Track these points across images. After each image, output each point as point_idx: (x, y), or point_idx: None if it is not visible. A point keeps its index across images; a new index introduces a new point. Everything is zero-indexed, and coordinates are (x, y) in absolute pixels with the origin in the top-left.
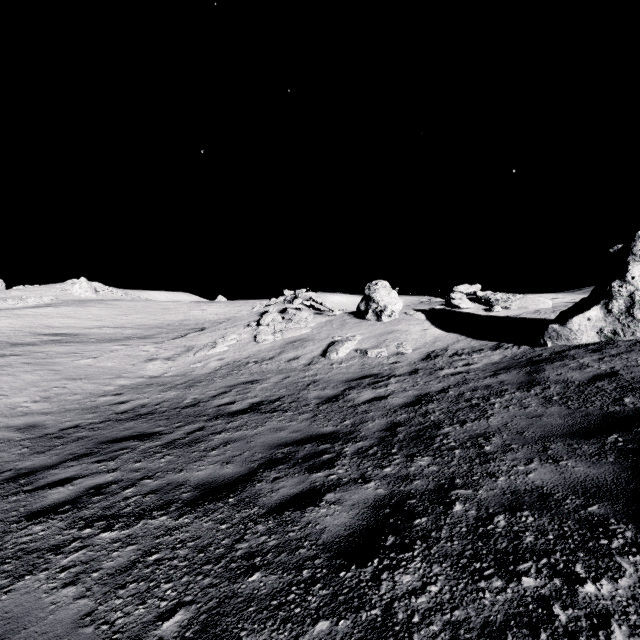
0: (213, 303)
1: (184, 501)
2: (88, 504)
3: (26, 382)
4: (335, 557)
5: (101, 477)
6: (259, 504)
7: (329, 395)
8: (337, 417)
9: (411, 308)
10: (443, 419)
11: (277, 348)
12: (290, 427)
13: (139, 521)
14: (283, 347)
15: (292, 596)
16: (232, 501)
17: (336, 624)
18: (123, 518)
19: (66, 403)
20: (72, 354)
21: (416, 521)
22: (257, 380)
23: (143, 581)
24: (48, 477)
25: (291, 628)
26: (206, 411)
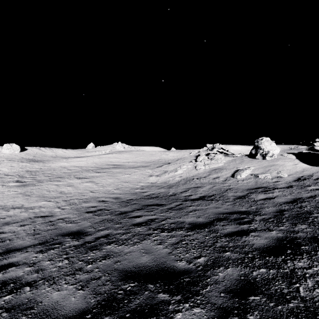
0: (171, 151)
1: (187, 227)
2: (151, 224)
3: (110, 182)
4: (262, 253)
5: (150, 216)
6: (219, 232)
7: (239, 195)
8: (246, 205)
9: (285, 152)
10: (313, 210)
11: (207, 172)
12: (223, 207)
13: (173, 231)
14: (210, 172)
15: (246, 260)
16: (207, 230)
17: (269, 270)
18: (166, 229)
19: (124, 191)
20: (121, 172)
21: (302, 247)
22: (199, 186)
23: (184, 248)
24: (132, 214)
25: (249, 268)
26: (180, 198)
